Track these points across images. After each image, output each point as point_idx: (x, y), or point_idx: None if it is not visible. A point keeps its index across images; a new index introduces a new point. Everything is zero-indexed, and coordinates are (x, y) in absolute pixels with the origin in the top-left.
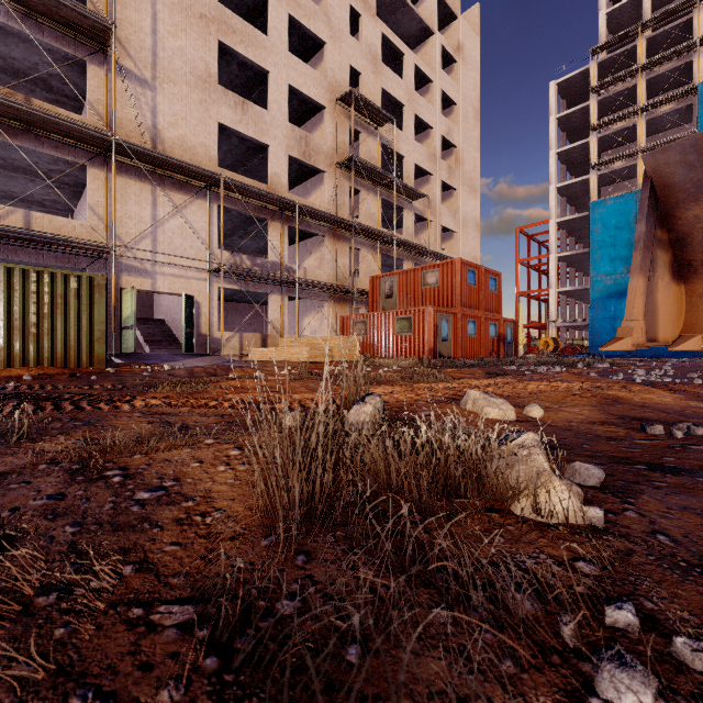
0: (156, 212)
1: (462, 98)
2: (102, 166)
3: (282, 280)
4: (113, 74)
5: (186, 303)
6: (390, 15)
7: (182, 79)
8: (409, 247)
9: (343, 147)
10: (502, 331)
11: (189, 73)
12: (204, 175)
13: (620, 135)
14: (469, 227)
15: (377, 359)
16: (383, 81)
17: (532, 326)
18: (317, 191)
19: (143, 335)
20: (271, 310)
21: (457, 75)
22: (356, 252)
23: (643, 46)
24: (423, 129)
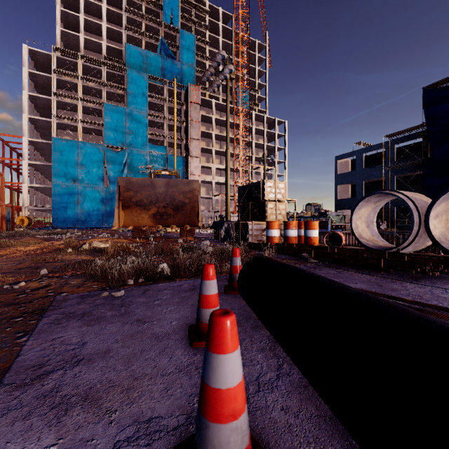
0: None
1: None
2: None
3: None
4: None
5: None
6: None
7: None
8: None
9: None
10: (5, 213)
11: None
12: None
13: (69, 105)
14: None
15: None
16: None
17: None
18: None
19: None
20: None
21: None
22: None
23: (81, 66)
24: None
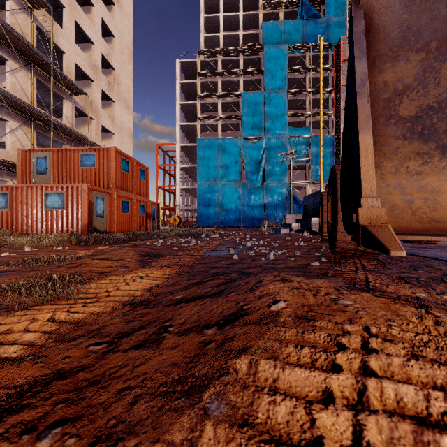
0: None
1: (120, 35)
2: None
3: None
4: None
5: None
6: None
7: None
8: (69, 133)
9: None
10: (149, 210)
11: None
12: None
13: (210, 106)
14: (125, 133)
15: (11, 237)
16: None
17: (166, 208)
18: None
19: None
20: None
21: (115, 15)
22: (4, 123)
23: (220, 62)
24: (85, 40)
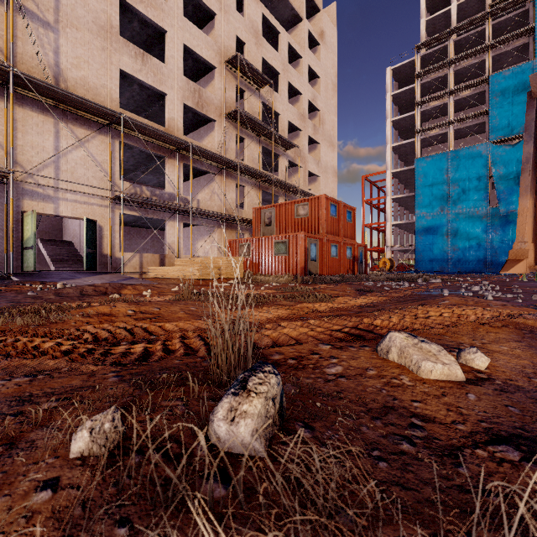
0: (59, 143)
1: (324, 73)
2: (2, 96)
3: (178, 209)
4: (11, 8)
5: (87, 226)
6: (268, 1)
7: (85, 26)
8: (283, 186)
9: (230, 102)
10: (356, 253)
11: (92, 21)
12: (105, 113)
13: (435, 110)
14: (329, 173)
15: (258, 276)
16: (263, 52)
17: (373, 250)
18: (209, 137)
19: (49, 255)
20: (169, 234)
21: (320, 55)
22: (241, 188)
23: (451, 46)
24: (294, 94)
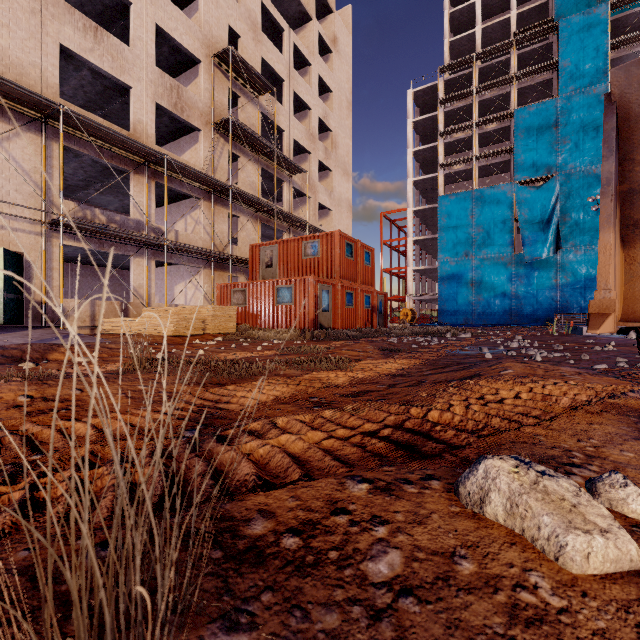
0: None
1: (337, 87)
2: None
3: (148, 242)
4: None
5: (6, 261)
6: None
7: None
8: (289, 219)
9: (220, 108)
10: (375, 302)
11: None
12: (36, 101)
13: (460, 143)
14: (343, 207)
15: (256, 331)
16: (264, 51)
17: (393, 299)
18: (192, 150)
19: None
20: (134, 275)
21: (333, 64)
22: (235, 219)
23: (476, 73)
24: (302, 108)
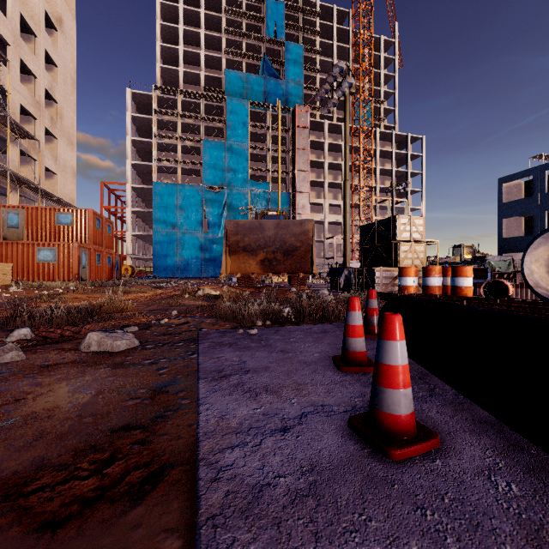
0: None
1: (63, 64)
2: None
3: None
4: None
5: None
6: None
7: None
8: (18, 180)
9: None
10: (114, 261)
11: None
12: None
13: (168, 146)
14: (68, 173)
15: (36, 283)
16: None
17: None
18: None
19: None
20: None
21: (58, 42)
22: None
23: (180, 102)
24: (25, 72)
